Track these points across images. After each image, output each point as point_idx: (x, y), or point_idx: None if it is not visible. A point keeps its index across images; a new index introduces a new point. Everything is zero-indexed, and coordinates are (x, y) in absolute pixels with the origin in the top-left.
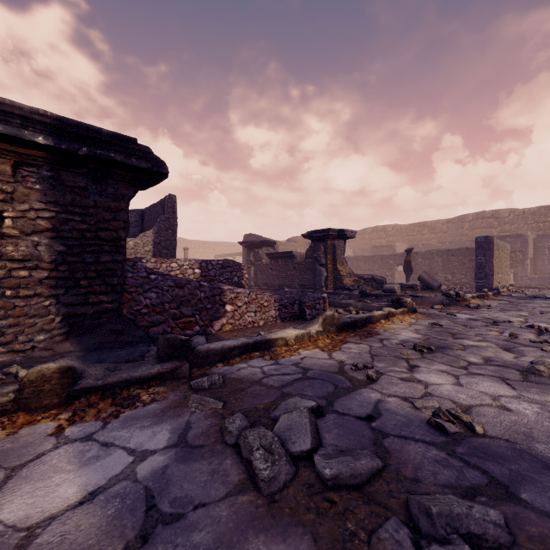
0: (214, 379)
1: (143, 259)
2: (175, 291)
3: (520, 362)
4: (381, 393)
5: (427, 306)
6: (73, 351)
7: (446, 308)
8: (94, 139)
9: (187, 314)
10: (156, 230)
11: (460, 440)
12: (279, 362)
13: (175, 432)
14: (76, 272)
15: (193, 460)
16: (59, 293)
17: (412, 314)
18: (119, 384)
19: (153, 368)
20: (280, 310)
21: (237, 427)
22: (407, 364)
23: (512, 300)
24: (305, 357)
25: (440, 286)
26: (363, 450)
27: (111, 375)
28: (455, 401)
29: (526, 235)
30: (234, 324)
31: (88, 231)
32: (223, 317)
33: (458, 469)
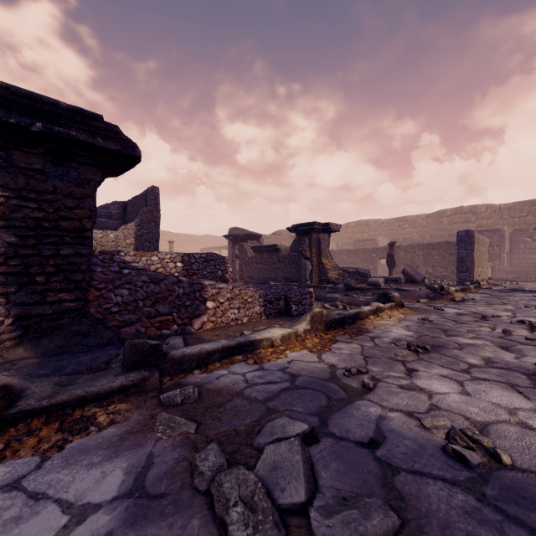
0: (188, 392)
1: (121, 252)
2: (150, 287)
3: (523, 363)
4: (381, 406)
5: (412, 300)
6: (27, 357)
7: (431, 301)
8: (51, 114)
9: (164, 313)
10: (138, 223)
11: (486, 475)
12: (264, 367)
13: (132, 472)
14: (31, 267)
15: (149, 520)
16: (10, 291)
17: (399, 308)
18: (71, 403)
19: (115, 380)
20: (265, 306)
21: (210, 466)
22: (404, 368)
23: (494, 293)
24: (292, 360)
25: (423, 279)
26: (371, 498)
27: (61, 392)
28: (467, 417)
29: (503, 230)
30: (215, 322)
31: (46, 220)
32: (204, 315)
33: (497, 526)
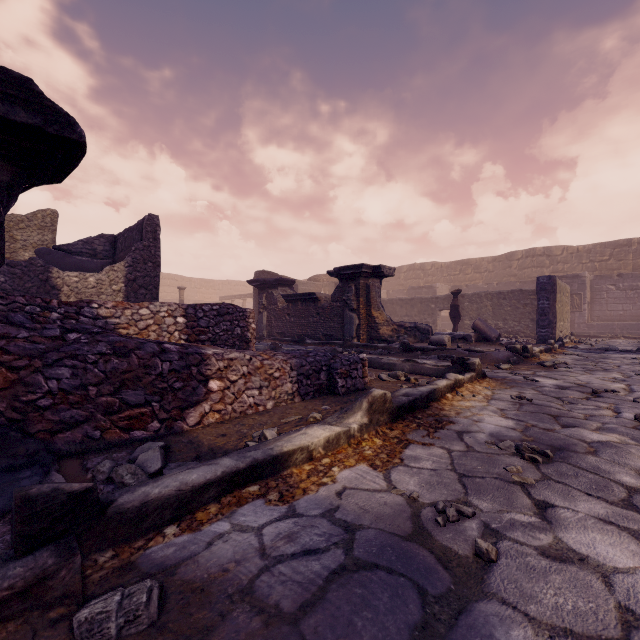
0: (135, 604)
1: (93, 302)
2: (112, 363)
3: None
4: (529, 617)
5: (490, 364)
6: None
7: (515, 367)
8: None
9: (136, 403)
10: (130, 263)
11: None
12: (297, 508)
13: None
14: None
15: None
16: None
17: (482, 380)
18: None
19: None
20: (299, 382)
21: None
22: (531, 501)
23: (584, 354)
24: (345, 487)
25: (499, 337)
26: None
27: None
28: None
29: (583, 276)
30: (223, 411)
31: None
32: (205, 401)
33: None
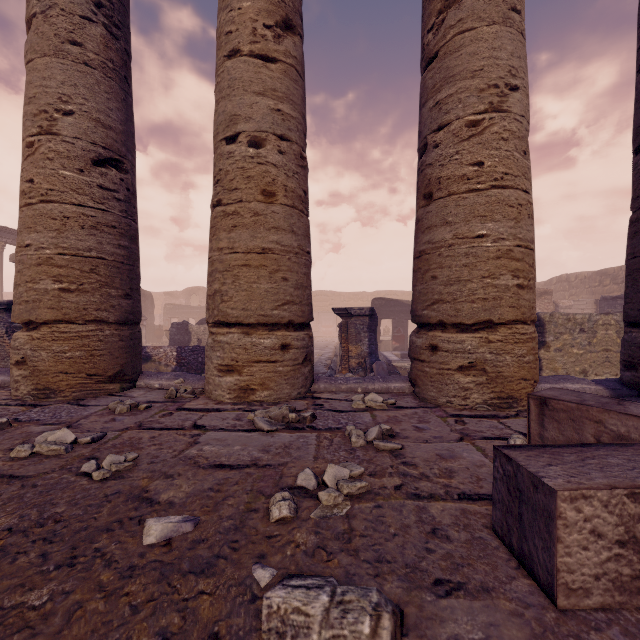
0: None
1: (146, 347)
2: None
3: None
4: None
5: None
6: None
7: None
8: None
9: None
10: None
11: None
12: None
13: None
14: None
15: None
16: None
17: None
18: None
19: None
20: None
21: None
22: None
23: None
24: None
25: None
26: None
27: None
28: None
29: None
30: None
31: None
32: None
33: None
